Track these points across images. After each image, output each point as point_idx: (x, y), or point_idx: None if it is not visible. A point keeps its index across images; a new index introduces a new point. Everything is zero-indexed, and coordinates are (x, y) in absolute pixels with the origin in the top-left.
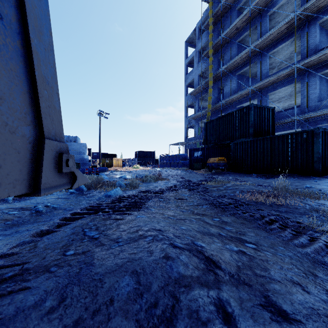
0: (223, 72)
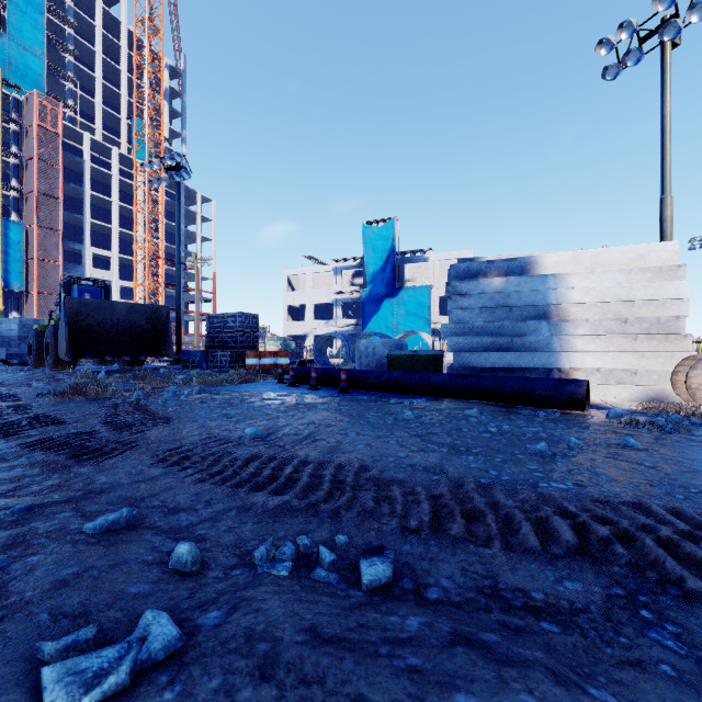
0: None
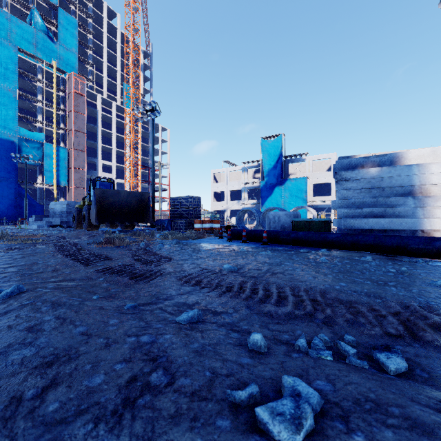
0: None
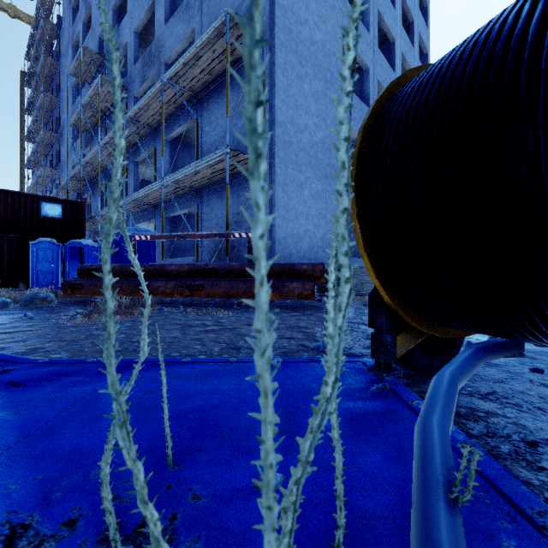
0: (35, 191)
